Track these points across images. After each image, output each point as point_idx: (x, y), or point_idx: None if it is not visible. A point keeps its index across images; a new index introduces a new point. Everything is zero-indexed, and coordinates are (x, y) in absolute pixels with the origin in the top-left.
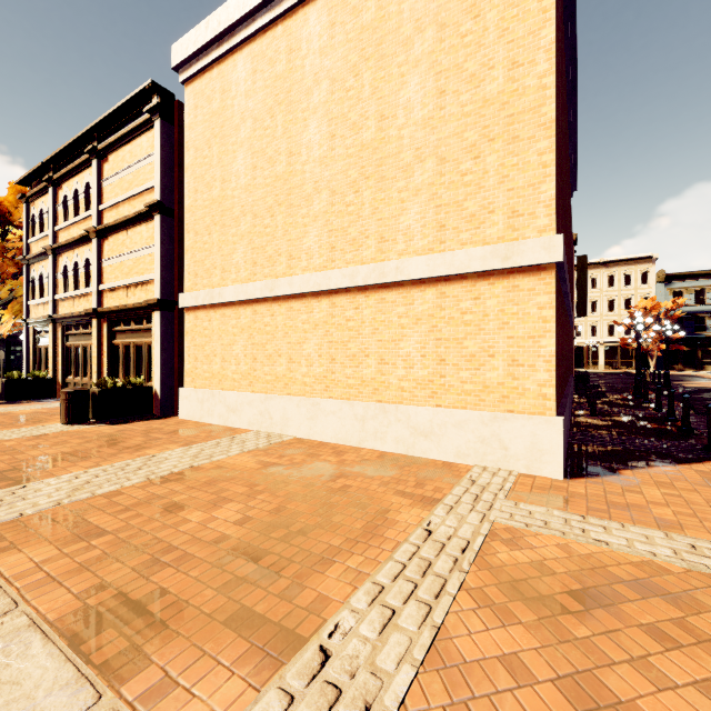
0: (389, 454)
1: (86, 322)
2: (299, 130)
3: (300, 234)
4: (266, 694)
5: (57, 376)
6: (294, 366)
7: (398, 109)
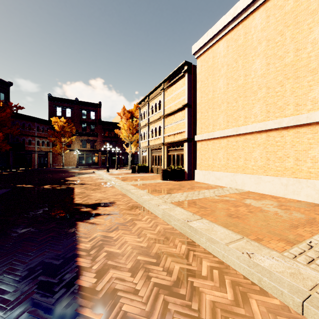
0: (302, 201)
1: (159, 147)
2: (250, 65)
3: (250, 108)
4: (294, 248)
5: (149, 165)
6: (247, 162)
7: (307, 44)
